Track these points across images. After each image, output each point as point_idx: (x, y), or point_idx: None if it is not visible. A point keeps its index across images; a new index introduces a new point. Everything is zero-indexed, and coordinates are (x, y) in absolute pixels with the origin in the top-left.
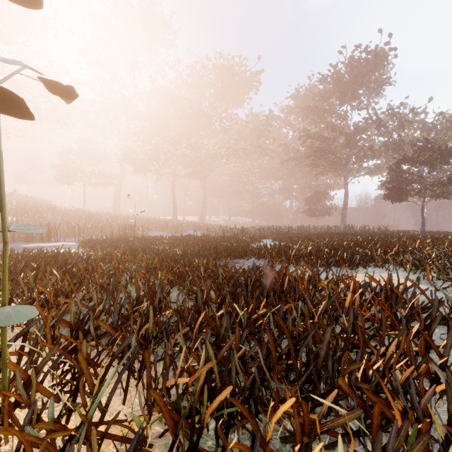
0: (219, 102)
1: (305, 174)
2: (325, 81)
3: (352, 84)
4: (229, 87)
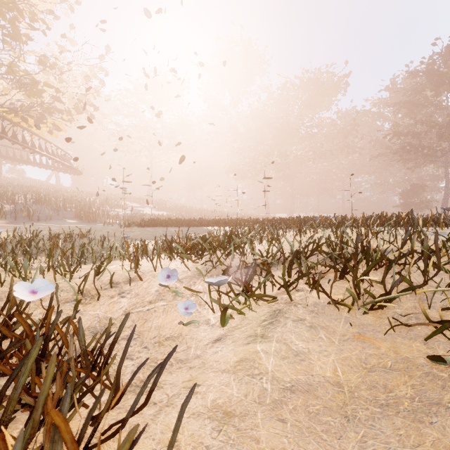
0: (306, 111)
1: (403, 166)
2: (417, 76)
3: (448, 74)
4: (316, 95)
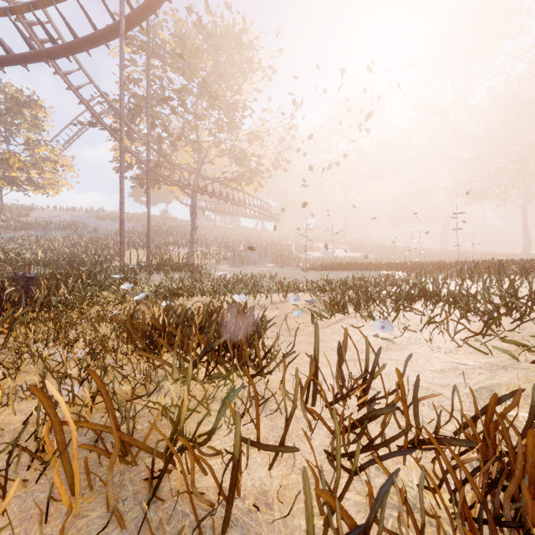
0: None
1: None
2: None
3: None
4: None
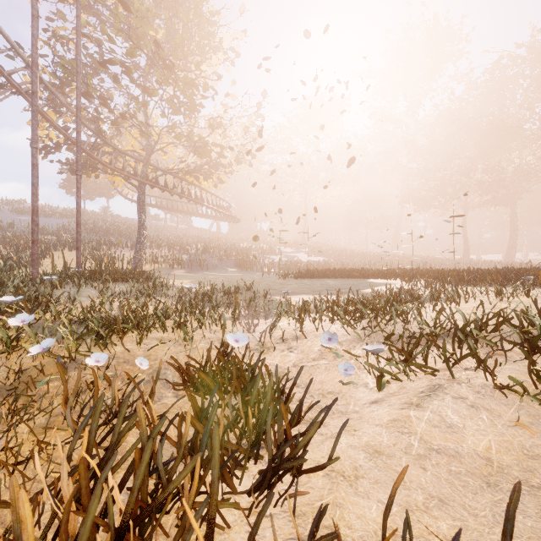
0: (539, 92)
1: None
2: None
3: None
4: None
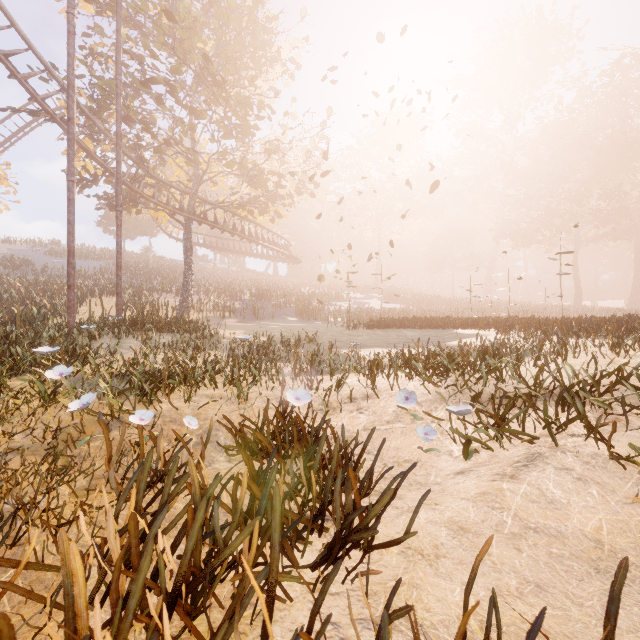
0: None
1: None
2: None
3: None
4: None
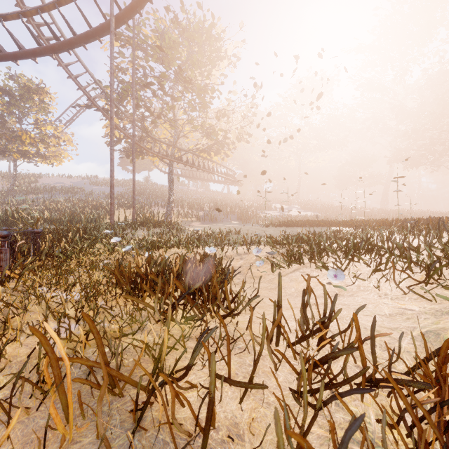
0: None
1: None
2: None
3: None
4: None
